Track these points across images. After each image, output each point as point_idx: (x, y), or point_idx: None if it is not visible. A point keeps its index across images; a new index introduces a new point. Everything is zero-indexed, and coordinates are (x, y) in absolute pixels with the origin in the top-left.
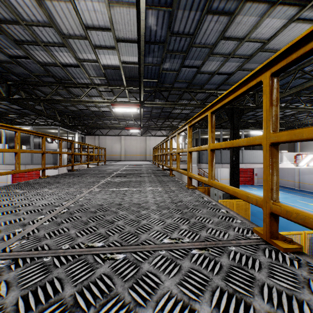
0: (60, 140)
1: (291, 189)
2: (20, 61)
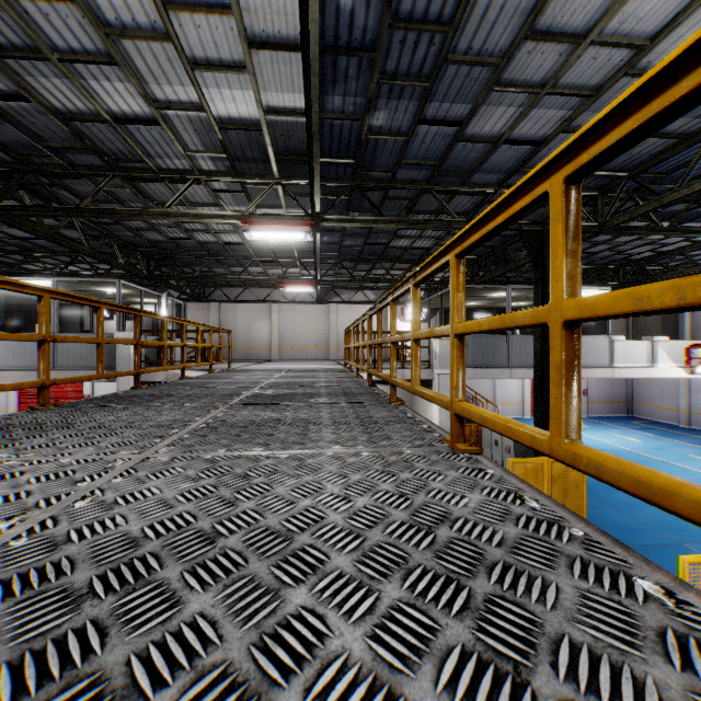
0: (99, 306)
1: (670, 427)
2: (8, 109)
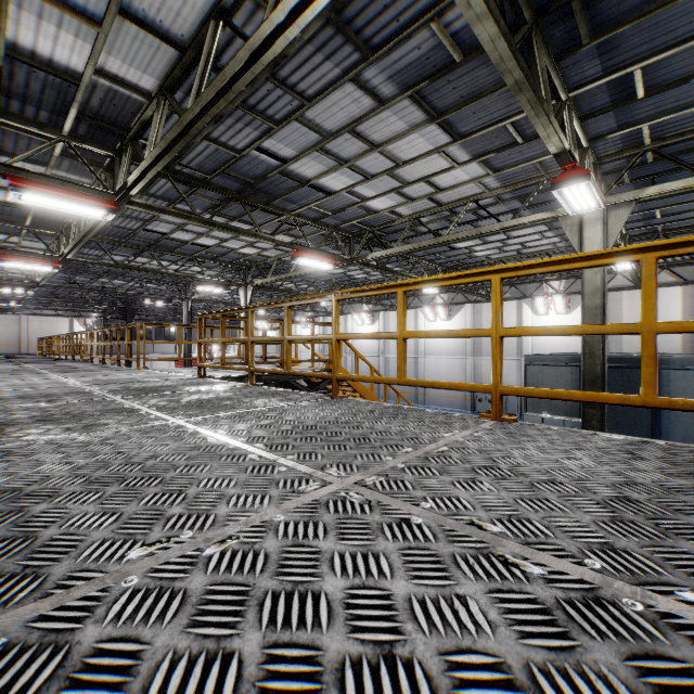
0: None
1: None
2: None
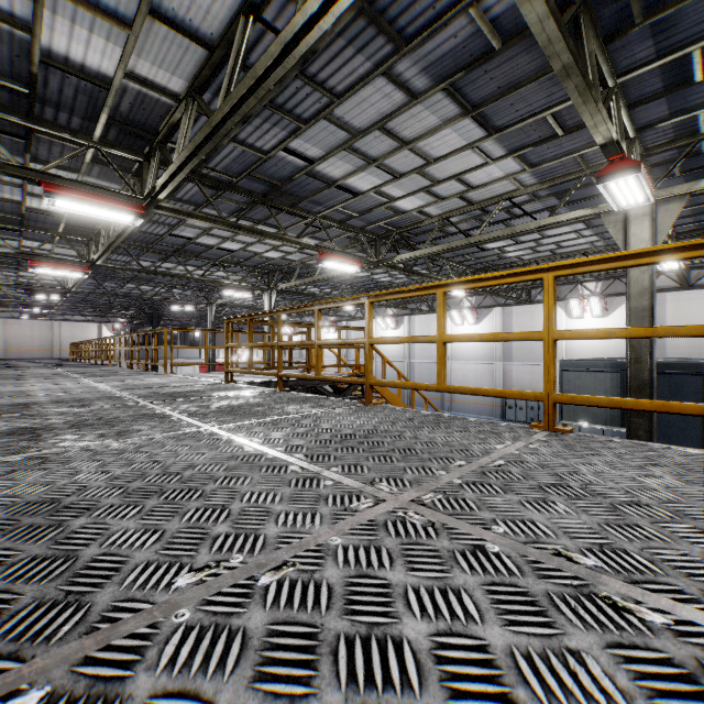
0: None
1: None
2: None
